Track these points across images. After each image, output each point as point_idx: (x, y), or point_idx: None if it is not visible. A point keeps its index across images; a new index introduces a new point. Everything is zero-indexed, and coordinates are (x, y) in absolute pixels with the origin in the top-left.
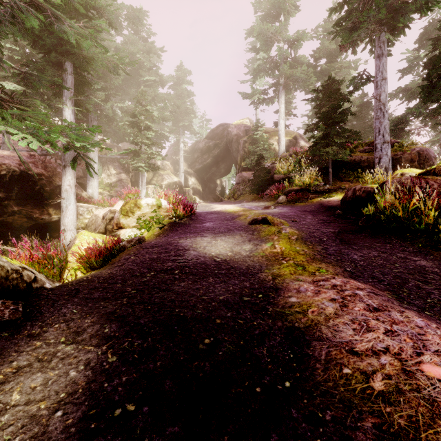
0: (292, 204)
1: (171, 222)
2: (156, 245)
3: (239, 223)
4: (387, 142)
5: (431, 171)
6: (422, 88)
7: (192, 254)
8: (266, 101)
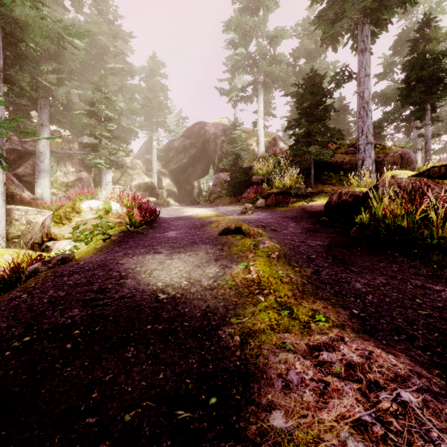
0: (272, 209)
1: (124, 231)
2: (81, 269)
3: (208, 233)
4: (370, 143)
5: (426, 173)
6: (401, 90)
7: (127, 286)
8: (244, 99)
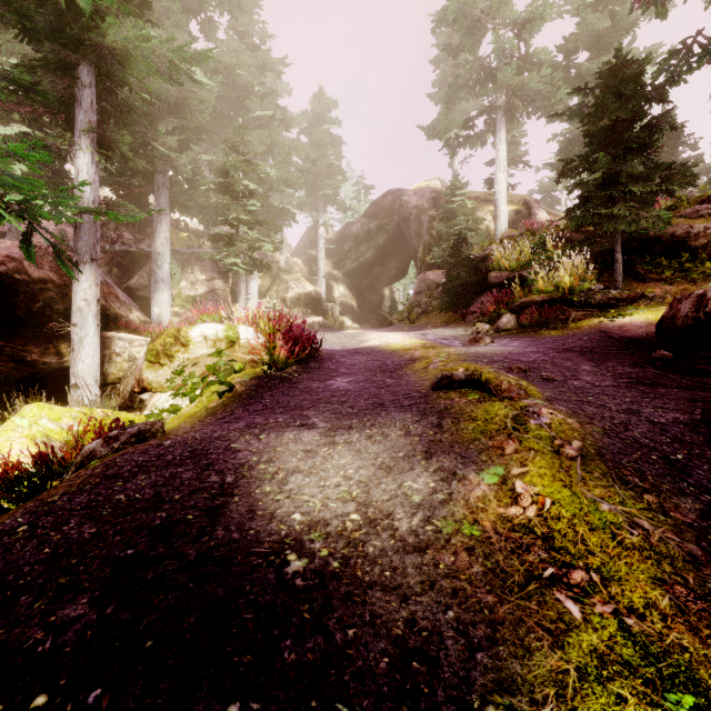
0: (531, 334)
1: (259, 377)
2: (157, 461)
3: (408, 382)
4: None
5: None
6: None
7: (225, 518)
8: (471, 141)
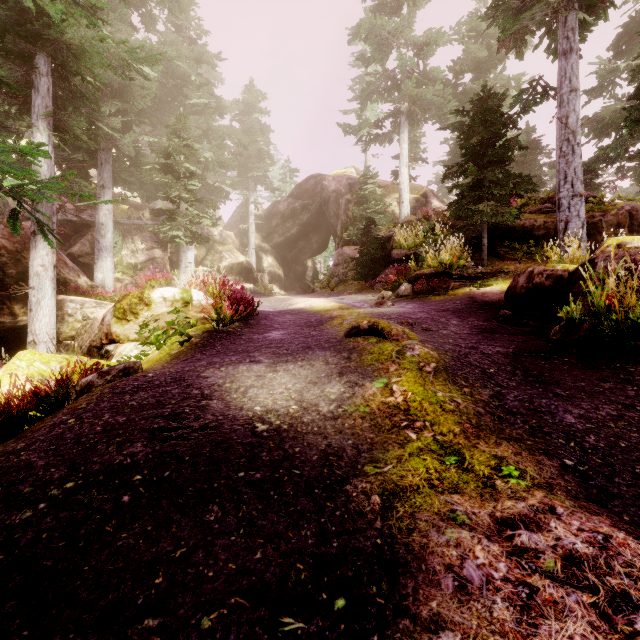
0: (422, 299)
1: (209, 331)
2: (149, 384)
3: (328, 333)
4: (579, 195)
5: None
6: (629, 111)
7: (211, 410)
8: (380, 139)
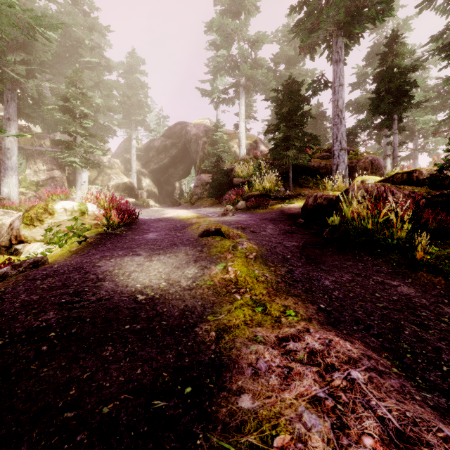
0: (252, 211)
1: (101, 233)
2: (55, 273)
3: (189, 234)
4: (344, 149)
5: (390, 179)
6: (372, 100)
7: (104, 288)
8: (226, 101)
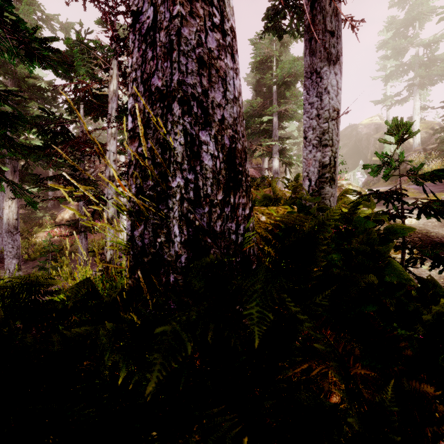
0: None
1: None
2: None
3: None
4: None
5: None
6: None
7: None
8: (398, 101)
